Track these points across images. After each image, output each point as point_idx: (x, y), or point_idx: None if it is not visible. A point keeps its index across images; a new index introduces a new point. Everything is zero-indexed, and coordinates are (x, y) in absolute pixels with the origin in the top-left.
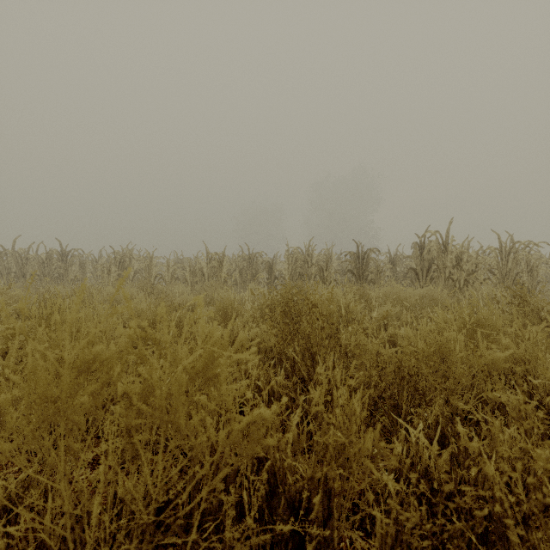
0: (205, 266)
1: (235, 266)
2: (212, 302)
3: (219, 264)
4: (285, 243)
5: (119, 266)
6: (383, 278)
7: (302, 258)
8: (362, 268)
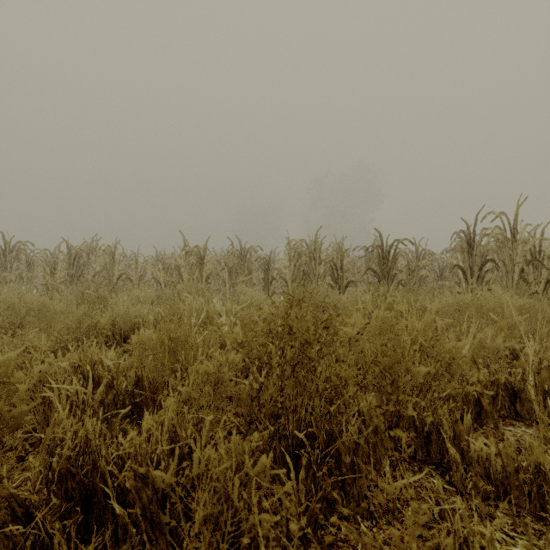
0: (183, 264)
1: (223, 264)
2: (178, 314)
3: (200, 260)
4: (284, 242)
5: (73, 264)
6: (417, 279)
7: (307, 253)
8: (387, 266)
